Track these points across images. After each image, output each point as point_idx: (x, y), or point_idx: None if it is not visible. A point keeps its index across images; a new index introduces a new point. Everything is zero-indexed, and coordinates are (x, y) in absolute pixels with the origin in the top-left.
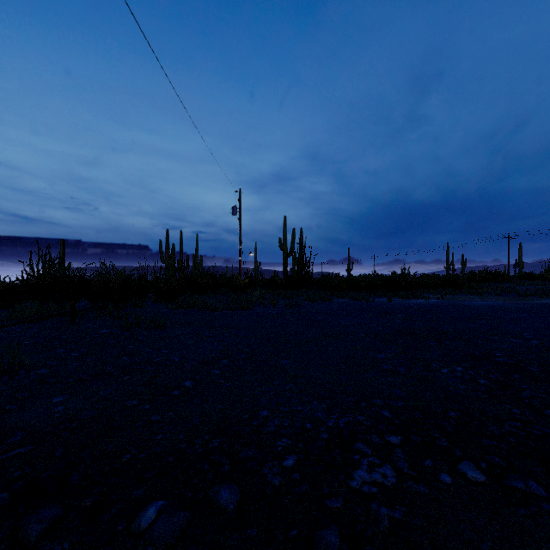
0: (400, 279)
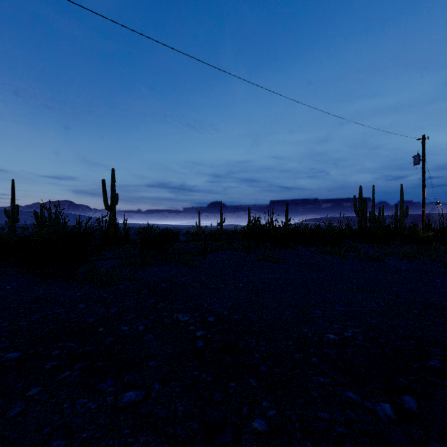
0: None
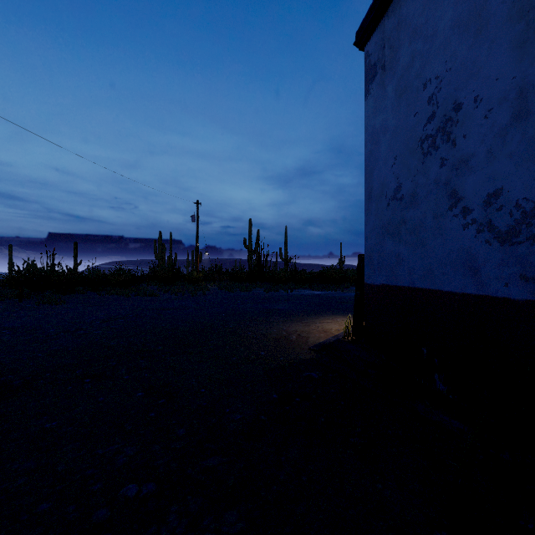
0: (326, 274)
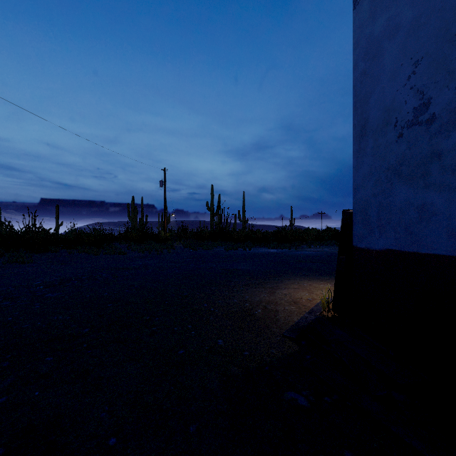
0: (280, 234)
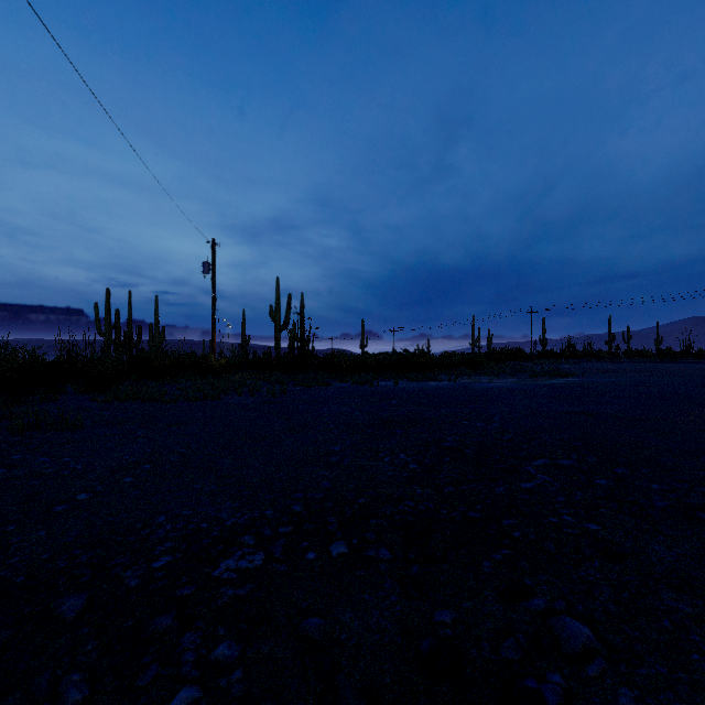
0: (412, 359)
